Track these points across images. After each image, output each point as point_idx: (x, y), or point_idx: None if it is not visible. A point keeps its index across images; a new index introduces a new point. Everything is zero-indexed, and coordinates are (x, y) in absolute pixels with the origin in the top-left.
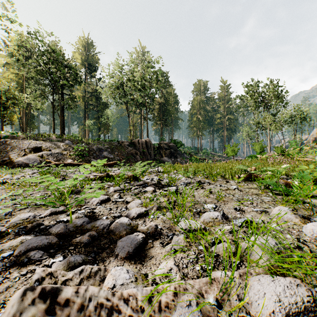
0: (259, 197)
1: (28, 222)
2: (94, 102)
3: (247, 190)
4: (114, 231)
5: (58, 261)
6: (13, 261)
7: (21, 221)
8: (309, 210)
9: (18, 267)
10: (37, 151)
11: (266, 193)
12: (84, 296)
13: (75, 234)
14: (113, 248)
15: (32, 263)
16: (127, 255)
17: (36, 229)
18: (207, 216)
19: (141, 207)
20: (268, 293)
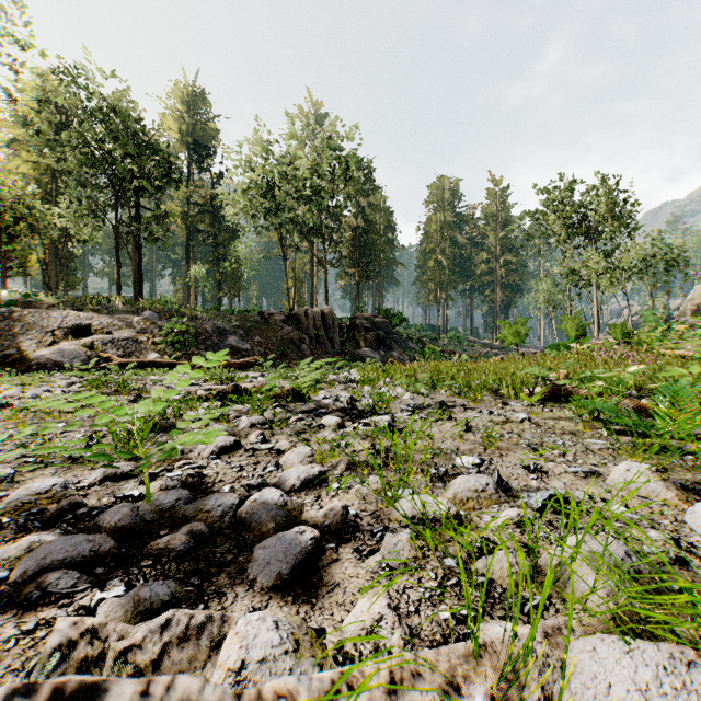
0: (579, 439)
1: (50, 499)
2: (208, 227)
3: (552, 423)
4: (248, 522)
5: (112, 597)
6: (6, 597)
7: (34, 498)
8: (696, 471)
9: (18, 613)
10: (82, 334)
11: (593, 430)
12: (167, 699)
13: (157, 528)
14: (244, 564)
15: (52, 603)
16: (276, 582)
17: (68, 517)
18: (463, 486)
19: (312, 465)
20: (618, 685)
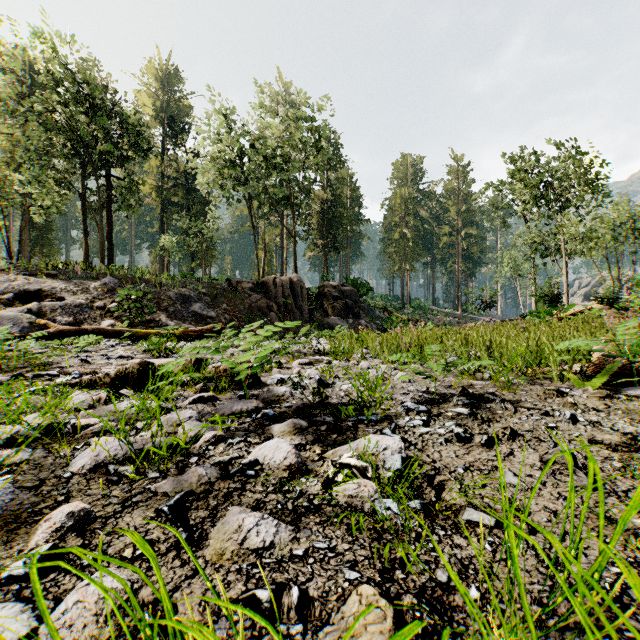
0: None
1: None
2: (181, 199)
3: None
4: None
5: None
6: None
7: None
8: None
9: None
10: (31, 300)
11: None
12: None
13: None
14: None
15: None
16: None
17: None
18: None
19: None
20: None
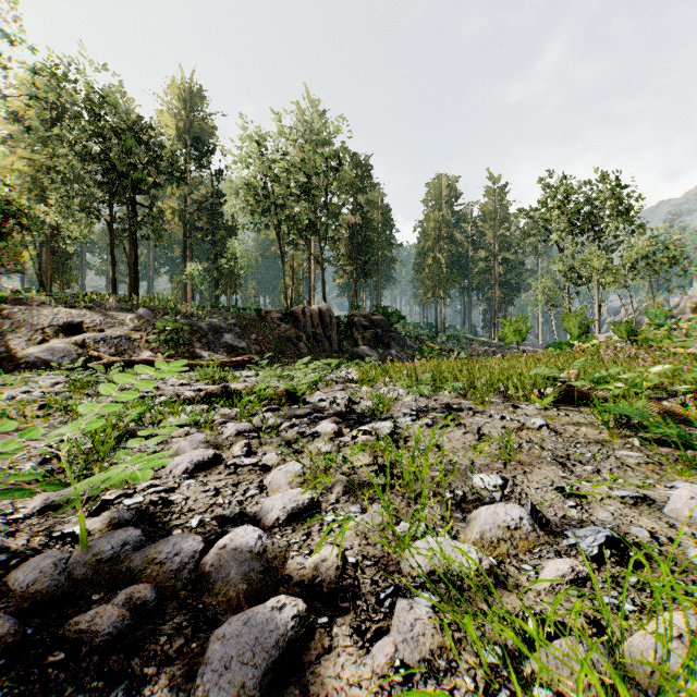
0: (610, 451)
1: None
2: (205, 224)
3: (572, 430)
4: (212, 579)
5: None
6: None
7: None
8: None
9: None
10: (73, 332)
11: (622, 439)
12: None
13: (89, 589)
14: (196, 658)
15: None
16: None
17: None
18: (491, 521)
19: (301, 490)
20: None
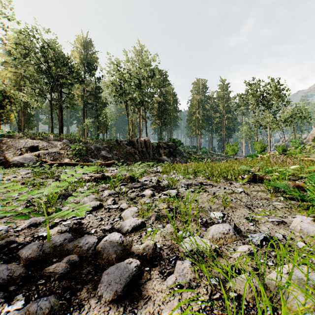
0: (270, 202)
1: None
2: (93, 101)
3: (255, 193)
4: (102, 253)
5: (14, 309)
6: None
7: None
8: None
9: None
10: (34, 150)
11: (276, 197)
12: None
13: (51, 257)
14: (96, 282)
15: None
16: (113, 297)
17: (5, 249)
18: (217, 231)
19: (137, 218)
20: None
